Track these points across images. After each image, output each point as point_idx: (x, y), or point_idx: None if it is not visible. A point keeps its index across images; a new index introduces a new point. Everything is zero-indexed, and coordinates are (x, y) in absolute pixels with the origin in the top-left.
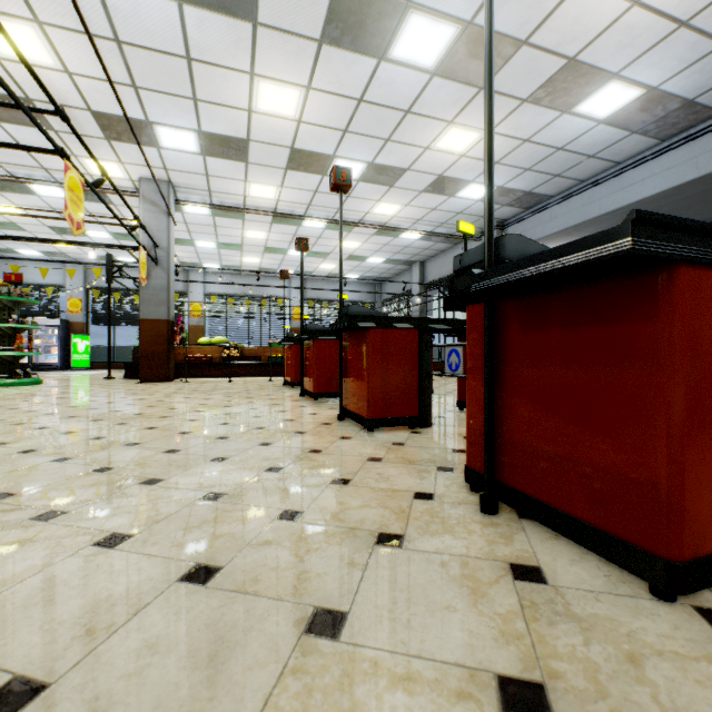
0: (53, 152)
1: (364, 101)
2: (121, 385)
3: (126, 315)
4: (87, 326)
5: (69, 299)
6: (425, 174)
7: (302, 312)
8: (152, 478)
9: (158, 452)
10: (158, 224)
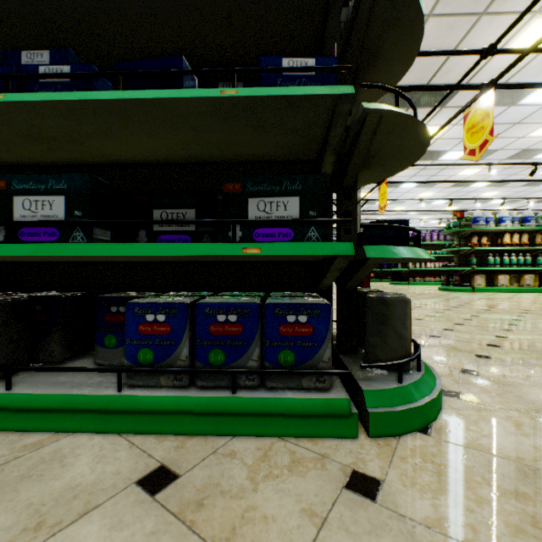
0: None
1: None
2: None
3: None
4: None
5: None
6: None
7: None
8: None
9: None
10: None
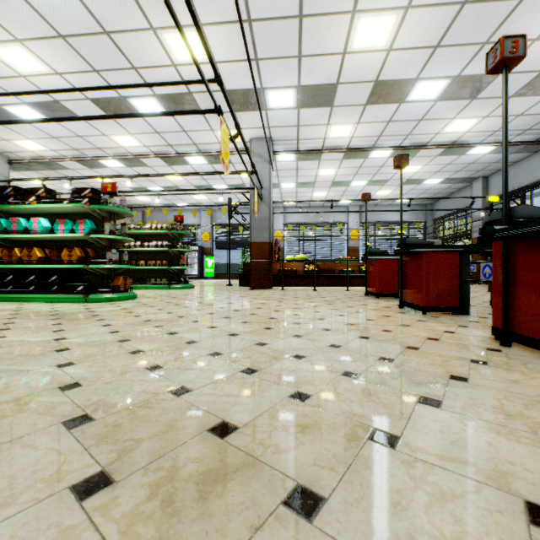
0: (213, 111)
1: (468, 2)
2: (240, 290)
3: (234, 242)
4: (212, 250)
5: (203, 233)
6: (522, 73)
7: (400, 226)
8: (378, 430)
9: (335, 373)
10: (262, 170)
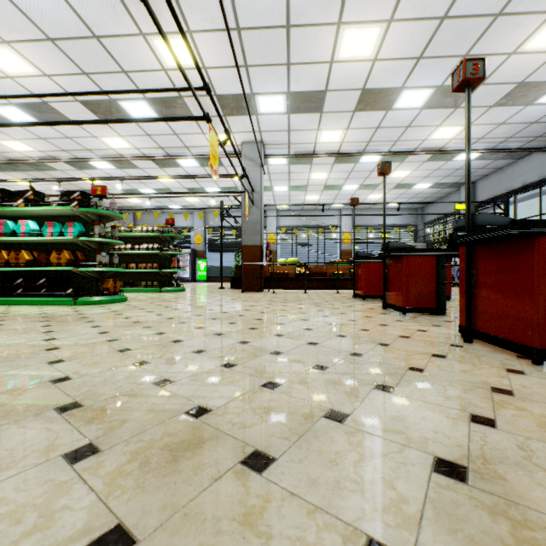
0: (201, 118)
1: (447, 18)
2: (231, 293)
3: (227, 244)
4: (205, 253)
5: (195, 236)
6: (501, 85)
7: (384, 231)
8: (332, 410)
9: (307, 366)
10: (254, 174)
